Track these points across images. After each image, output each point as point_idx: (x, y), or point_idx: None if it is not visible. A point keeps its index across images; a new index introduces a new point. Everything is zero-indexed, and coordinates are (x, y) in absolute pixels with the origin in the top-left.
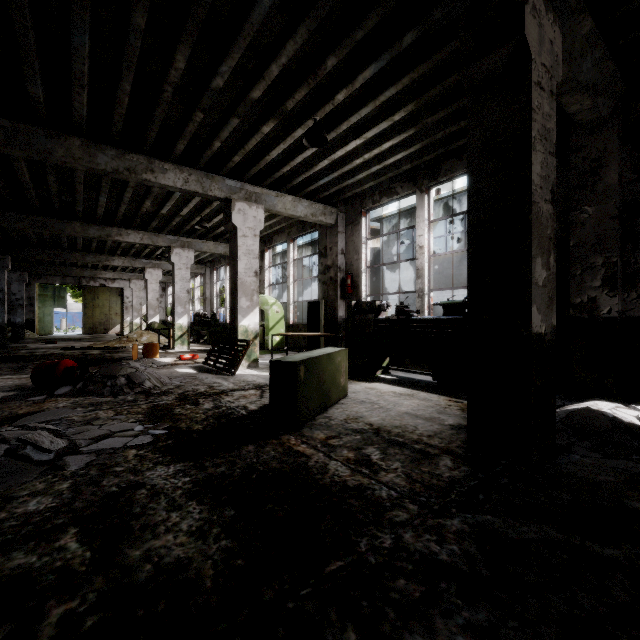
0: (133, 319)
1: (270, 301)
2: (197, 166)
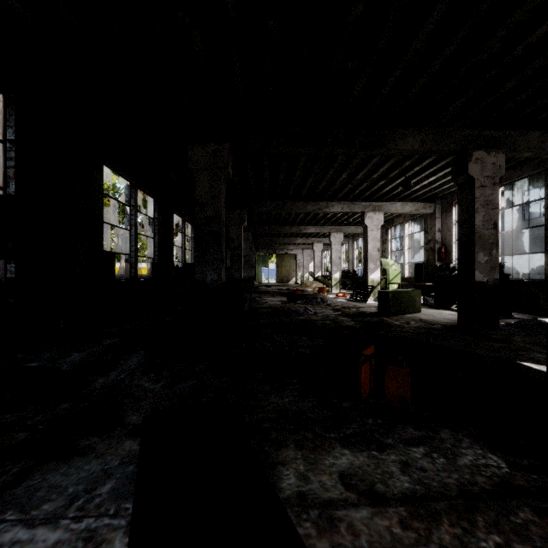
0: (304, 274)
1: (390, 263)
2: (347, 199)
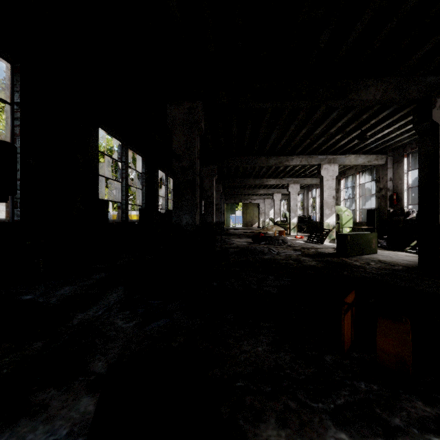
0: (265, 219)
1: (343, 209)
2: (305, 153)
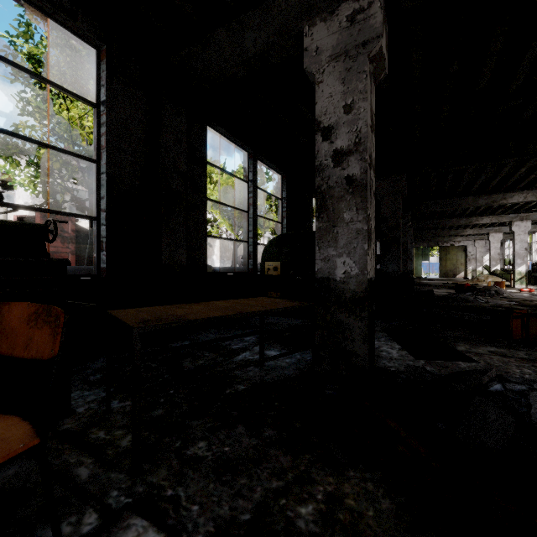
0: (476, 268)
1: None
2: (532, 187)
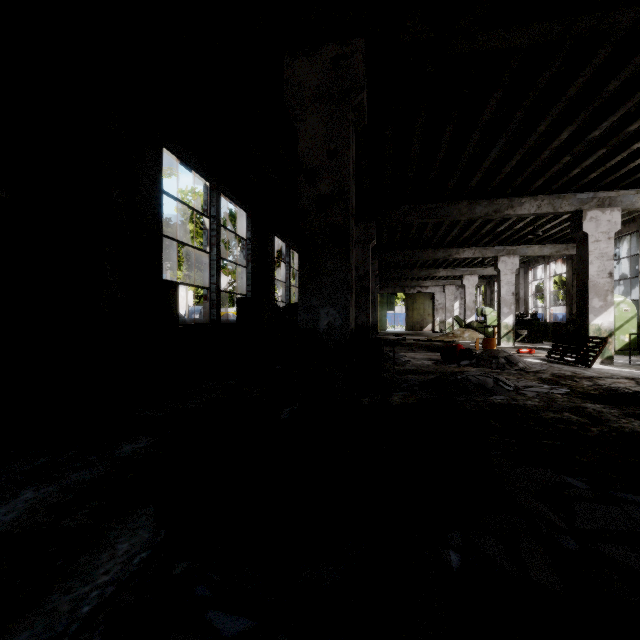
0: (446, 319)
1: (616, 299)
2: (547, 191)
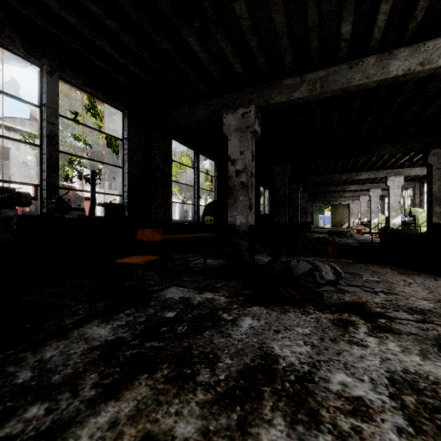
0: (354, 220)
1: (419, 211)
2: (373, 169)
